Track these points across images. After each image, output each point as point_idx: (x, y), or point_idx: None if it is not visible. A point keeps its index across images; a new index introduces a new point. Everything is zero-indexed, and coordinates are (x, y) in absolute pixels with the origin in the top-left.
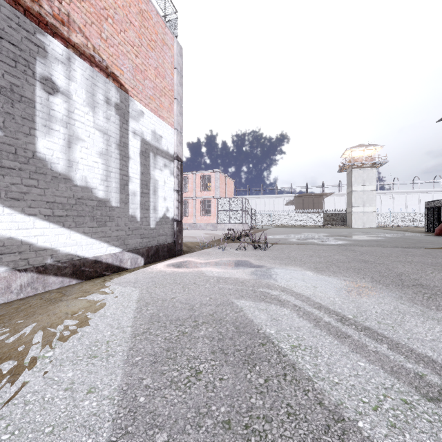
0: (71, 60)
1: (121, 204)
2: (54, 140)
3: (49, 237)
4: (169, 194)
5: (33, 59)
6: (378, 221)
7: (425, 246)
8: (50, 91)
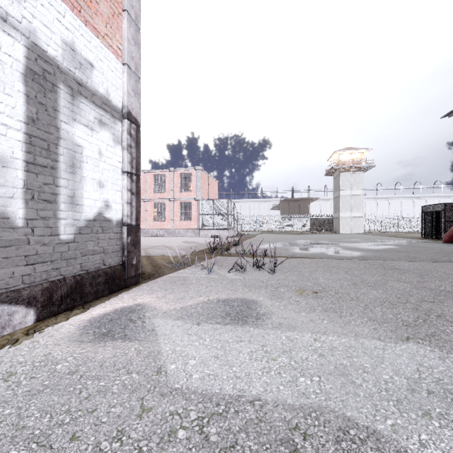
0: None
1: None
2: None
3: None
4: (111, 177)
5: None
6: (363, 226)
7: None
8: None
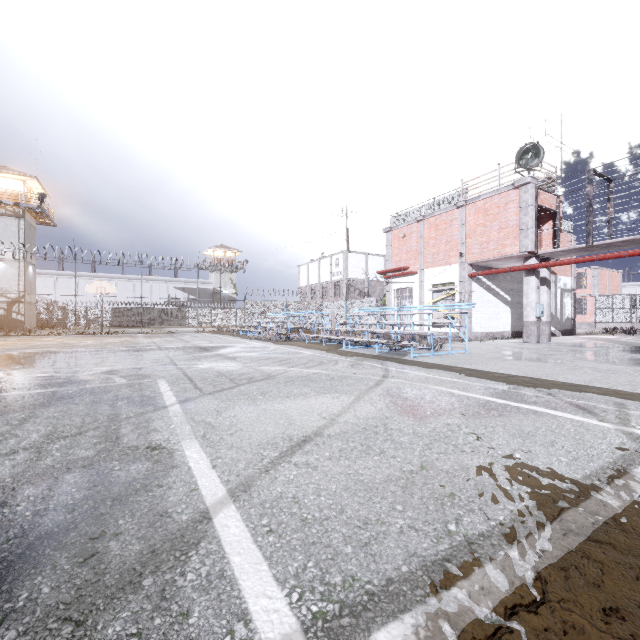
0: None
1: (555, 314)
2: None
3: None
4: (569, 307)
5: None
6: None
7: None
8: None
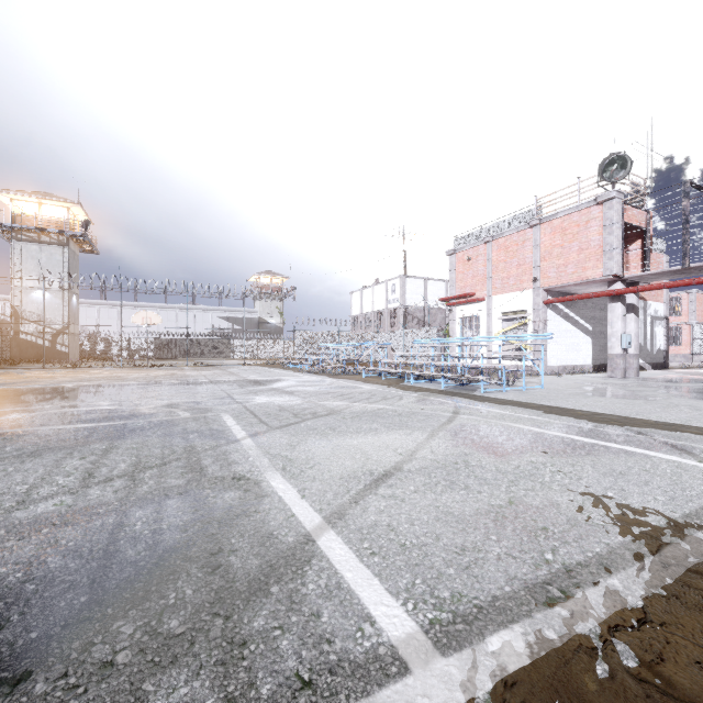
0: None
1: (644, 345)
2: None
3: None
4: (661, 337)
5: None
6: None
7: None
8: None
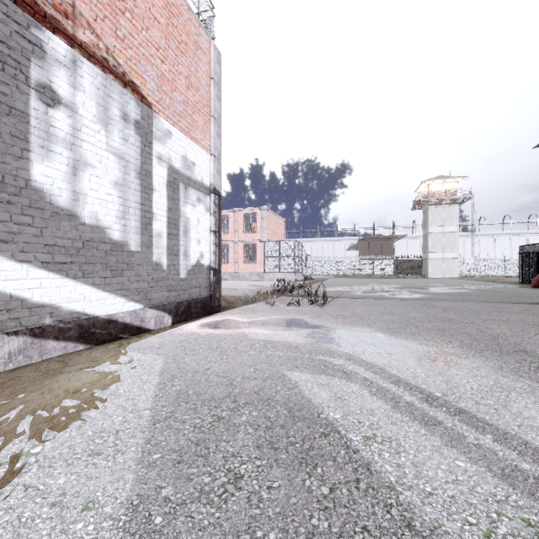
0: (77, 63)
1: (143, 247)
2: (54, 165)
3: (48, 291)
4: (204, 236)
5: (26, 60)
6: (460, 269)
7: (521, 300)
8: (49, 102)
